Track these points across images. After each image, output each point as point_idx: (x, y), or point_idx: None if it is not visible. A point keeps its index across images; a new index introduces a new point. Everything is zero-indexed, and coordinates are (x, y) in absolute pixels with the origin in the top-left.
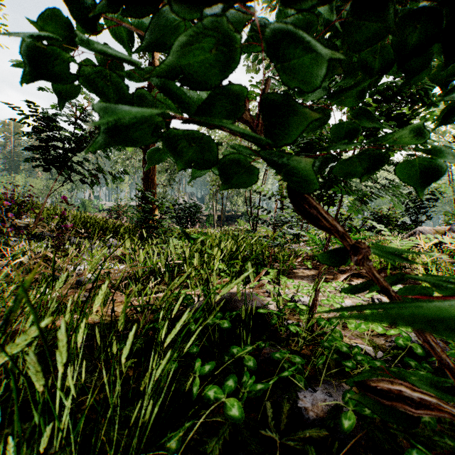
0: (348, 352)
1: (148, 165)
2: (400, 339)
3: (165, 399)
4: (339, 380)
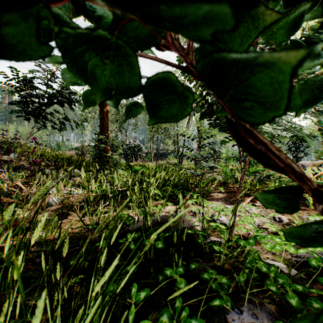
0: (267, 272)
1: (89, 106)
2: (312, 260)
3: (104, 321)
4: (260, 297)
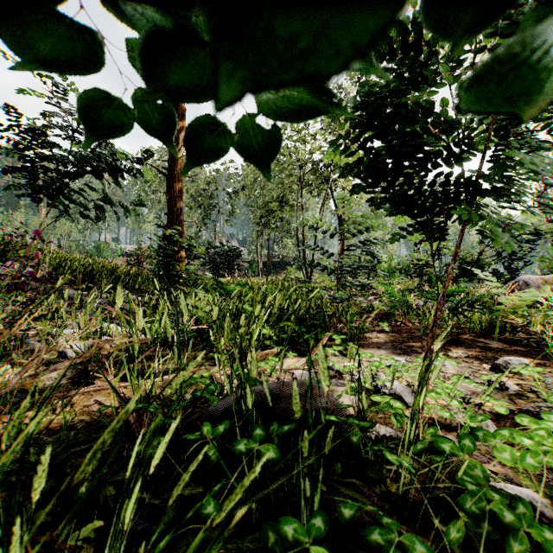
0: (516, 524)
1: (101, 137)
2: None
3: None
4: None
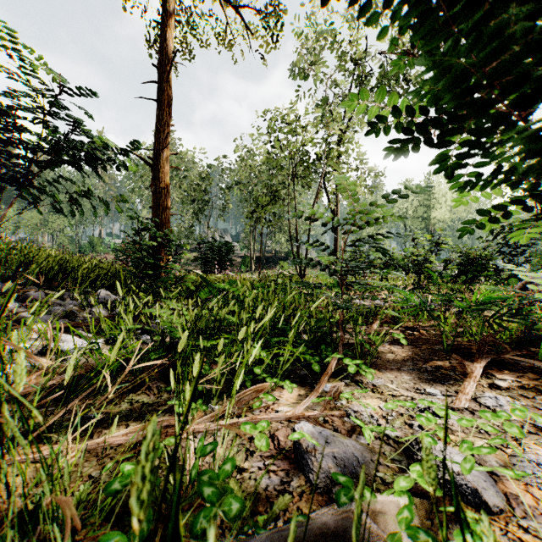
0: None
1: None
2: None
3: None
4: None
